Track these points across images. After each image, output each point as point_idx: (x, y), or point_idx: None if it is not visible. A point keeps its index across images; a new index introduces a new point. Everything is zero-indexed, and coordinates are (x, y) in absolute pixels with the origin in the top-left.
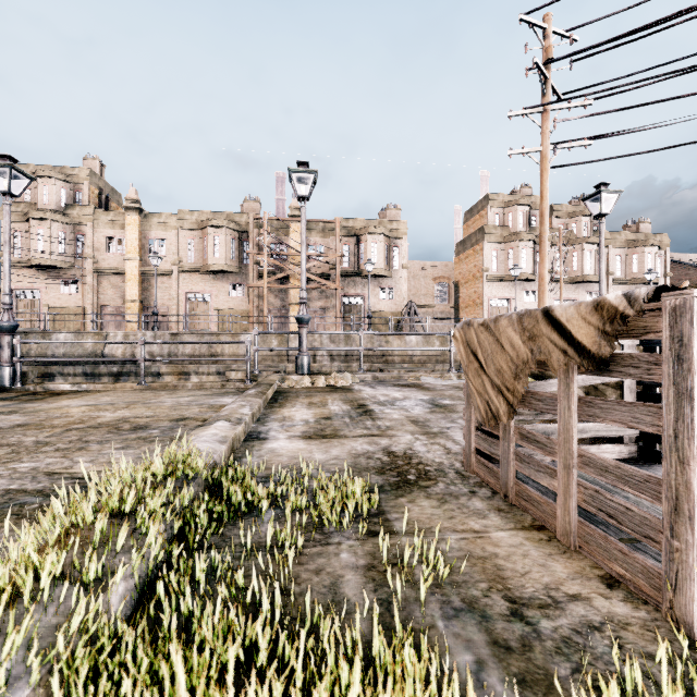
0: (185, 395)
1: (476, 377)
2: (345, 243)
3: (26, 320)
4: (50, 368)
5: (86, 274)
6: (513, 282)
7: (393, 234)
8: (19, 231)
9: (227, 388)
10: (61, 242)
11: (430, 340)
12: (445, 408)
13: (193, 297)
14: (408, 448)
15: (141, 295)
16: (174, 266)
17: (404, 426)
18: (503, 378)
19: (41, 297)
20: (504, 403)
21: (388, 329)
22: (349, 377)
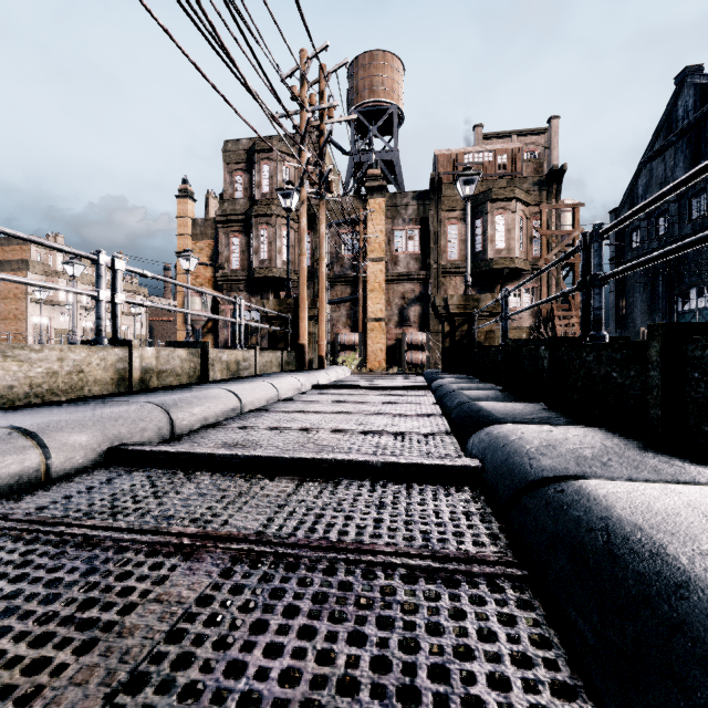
0: None
1: None
2: None
3: None
4: None
5: None
6: (53, 306)
7: None
8: None
9: None
10: None
11: None
12: None
13: None
14: None
15: None
16: None
17: None
18: None
19: None
20: None
21: None
22: None
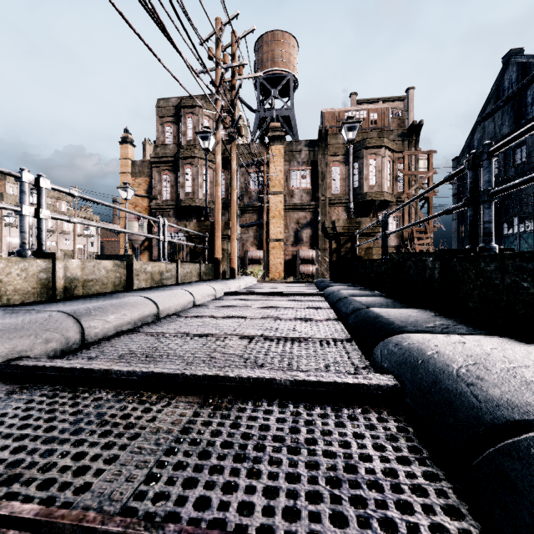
0: None
1: None
2: None
3: None
4: None
5: None
6: None
7: None
8: None
9: None
10: None
11: None
12: None
13: None
14: None
15: None
16: None
17: None
18: None
19: None
20: None
21: None
22: None
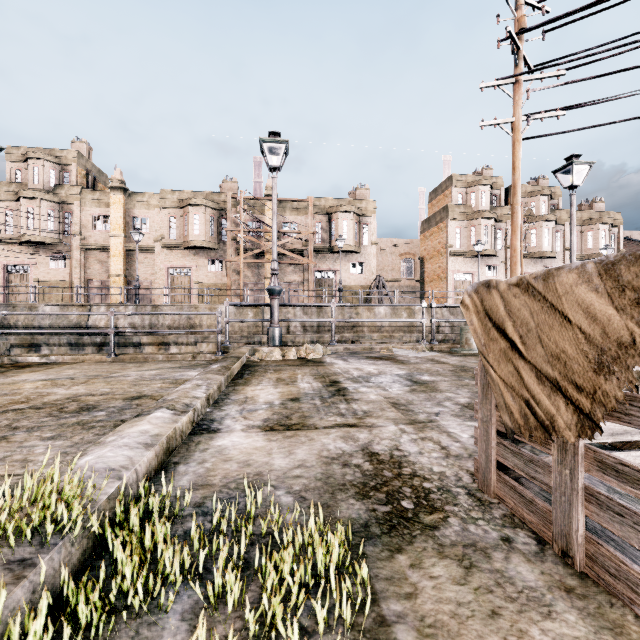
0: (152, 368)
1: (503, 362)
2: (318, 221)
3: (14, 293)
4: (36, 339)
5: (74, 250)
6: (475, 258)
7: (363, 212)
8: (9, 209)
9: (197, 360)
10: (50, 220)
11: (398, 312)
12: (427, 386)
13: (174, 272)
14: (394, 446)
15: (125, 270)
16: (157, 242)
17: (384, 411)
18: (567, 368)
19: (32, 272)
20: (569, 409)
21: (357, 302)
22: (320, 349)
